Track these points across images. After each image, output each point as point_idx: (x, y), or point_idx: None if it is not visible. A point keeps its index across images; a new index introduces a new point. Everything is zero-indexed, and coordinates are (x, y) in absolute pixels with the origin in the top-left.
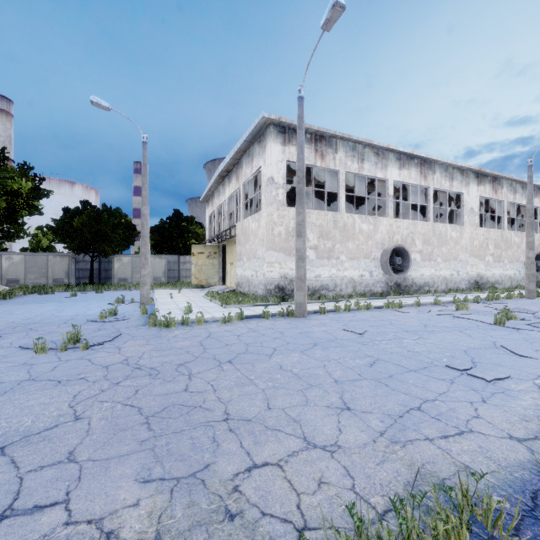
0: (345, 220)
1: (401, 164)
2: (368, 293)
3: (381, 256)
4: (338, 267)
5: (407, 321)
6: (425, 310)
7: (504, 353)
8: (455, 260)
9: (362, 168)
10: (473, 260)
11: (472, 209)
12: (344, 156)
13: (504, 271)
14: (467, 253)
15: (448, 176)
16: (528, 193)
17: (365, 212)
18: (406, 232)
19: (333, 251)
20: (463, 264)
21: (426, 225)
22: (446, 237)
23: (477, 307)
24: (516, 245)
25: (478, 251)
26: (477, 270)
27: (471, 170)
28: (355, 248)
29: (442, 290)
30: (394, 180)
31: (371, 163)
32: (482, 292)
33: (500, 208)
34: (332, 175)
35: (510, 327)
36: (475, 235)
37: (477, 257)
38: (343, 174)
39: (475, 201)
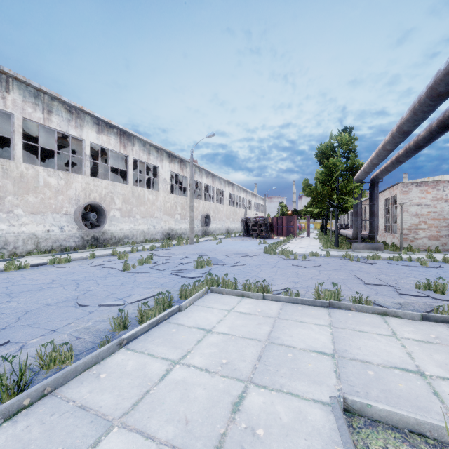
0: (23, 170)
1: (99, 129)
2: (58, 248)
3: (75, 211)
4: (11, 221)
5: (41, 278)
6: (88, 263)
7: (71, 304)
8: (152, 217)
9: (49, 120)
10: (166, 217)
11: (165, 180)
12: (21, 100)
13: (188, 225)
14: (162, 212)
15: (146, 151)
16: (191, 173)
17: (55, 166)
18: (105, 191)
19: (2, 203)
20: (159, 220)
21: (126, 187)
22: (144, 199)
23: (144, 254)
24: (196, 208)
25: (170, 211)
26: (169, 225)
27: (164, 151)
28: (39, 202)
29: (141, 241)
30: (92, 142)
31: (62, 118)
32: (171, 241)
33: (186, 182)
34: (25, 121)
35: (131, 272)
36: (168, 199)
37: (169, 215)
38: (20, 119)
39: (168, 174)
